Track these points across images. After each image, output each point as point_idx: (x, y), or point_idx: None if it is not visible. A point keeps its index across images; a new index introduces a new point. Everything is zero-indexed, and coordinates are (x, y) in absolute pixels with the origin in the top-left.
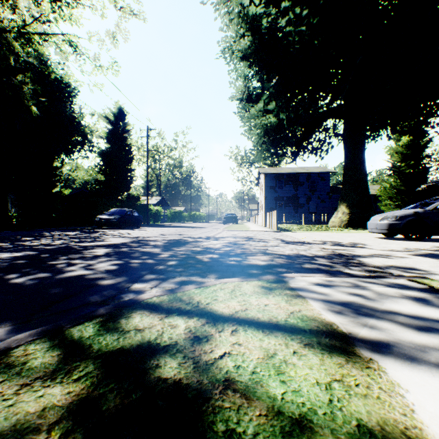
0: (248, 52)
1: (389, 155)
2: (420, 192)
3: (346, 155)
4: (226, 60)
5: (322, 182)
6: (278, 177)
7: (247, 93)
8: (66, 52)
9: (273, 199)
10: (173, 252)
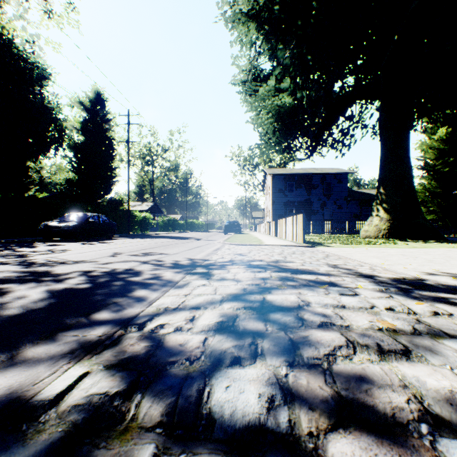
0: (257, 7)
1: (423, 151)
2: None
3: (384, 144)
4: (227, 27)
5: (339, 184)
6: (288, 178)
7: (253, 74)
8: None
9: (282, 205)
10: None
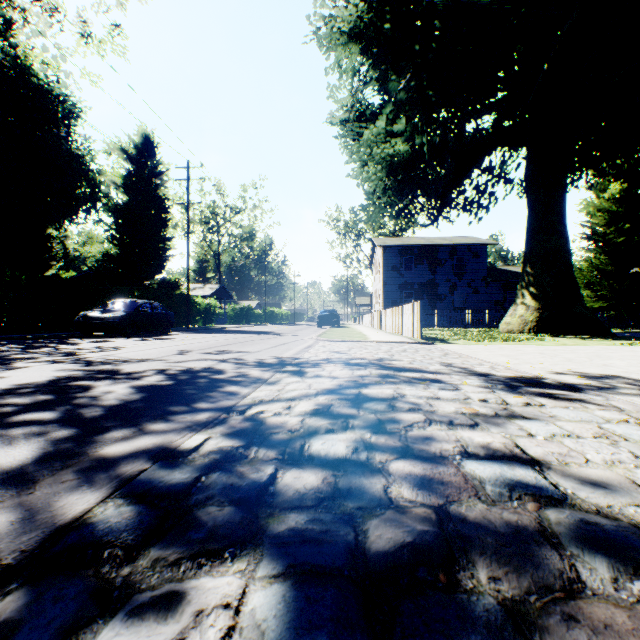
0: (361, 24)
1: (589, 214)
2: (638, 275)
3: (531, 207)
4: (321, 48)
5: (475, 259)
6: (404, 251)
7: (356, 110)
8: (23, 7)
9: (396, 288)
10: (28, 505)
